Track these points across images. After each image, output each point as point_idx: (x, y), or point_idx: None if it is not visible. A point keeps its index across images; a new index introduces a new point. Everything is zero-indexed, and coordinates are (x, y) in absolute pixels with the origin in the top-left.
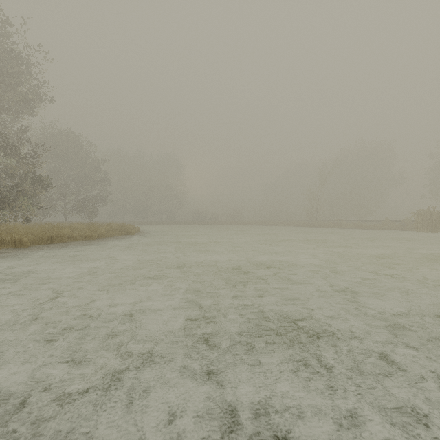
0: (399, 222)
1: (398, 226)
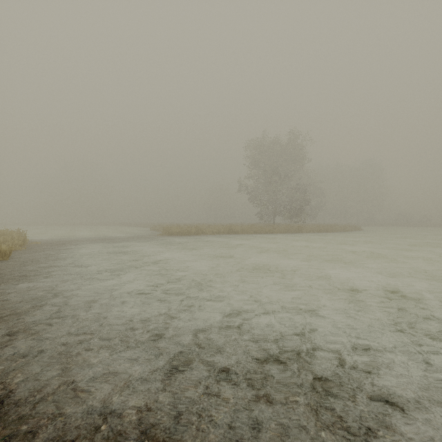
0: None
1: None
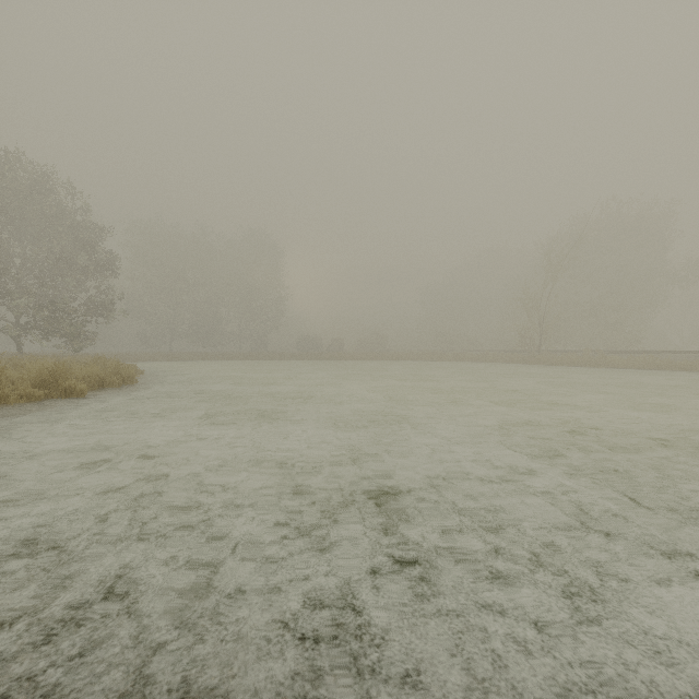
0: None
1: None
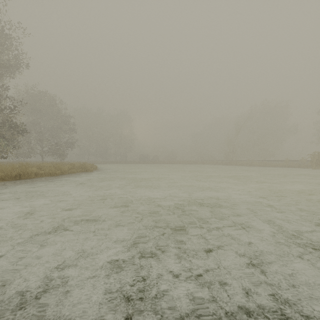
0: (297, 161)
1: (296, 164)
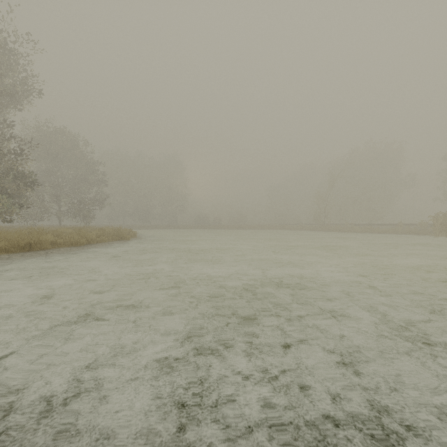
0: (414, 226)
1: (413, 230)
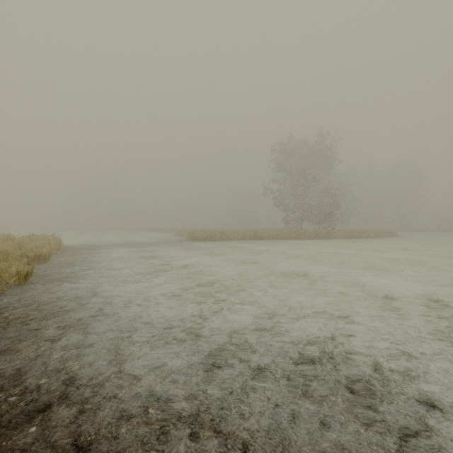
0: None
1: None
